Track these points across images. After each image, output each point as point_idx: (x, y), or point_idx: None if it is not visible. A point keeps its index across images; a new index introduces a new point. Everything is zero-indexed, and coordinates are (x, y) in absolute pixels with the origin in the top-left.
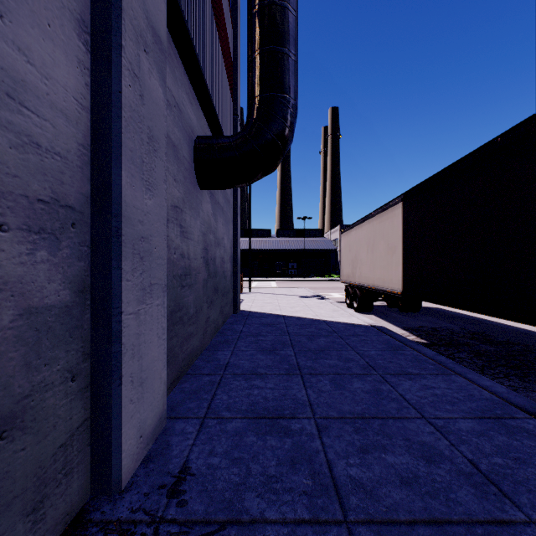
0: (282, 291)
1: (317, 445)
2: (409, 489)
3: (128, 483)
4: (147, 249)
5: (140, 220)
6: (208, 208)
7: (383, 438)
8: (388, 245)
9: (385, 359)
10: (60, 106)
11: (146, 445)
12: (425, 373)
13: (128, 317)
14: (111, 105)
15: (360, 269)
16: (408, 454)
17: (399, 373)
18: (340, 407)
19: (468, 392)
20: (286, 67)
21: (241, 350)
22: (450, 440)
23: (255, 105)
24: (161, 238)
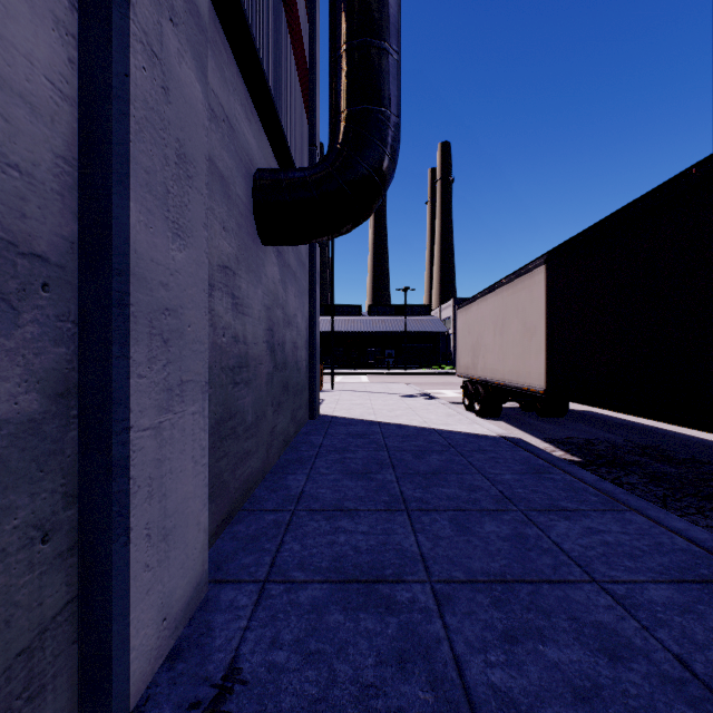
0: (376, 388)
1: (438, 630)
2: (588, 710)
3: (141, 699)
4: (176, 328)
5: (162, 282)
6: (275, 273)
7: (537, 616)
8: (524, 325)
9: (527, 487)
10: (19, 88)
11: (174, 631)
12: (586, 508)
13: (141, 435)
14: (112, 96)
15: (484, 358)
16: (579, 645)
17: (548, 509)
18: (468, 563)
19: (654, 539)
20: (386, 69)
21: (321, 473)
22: (639, 619)
23: (340, 123)
24: (199, 311)
